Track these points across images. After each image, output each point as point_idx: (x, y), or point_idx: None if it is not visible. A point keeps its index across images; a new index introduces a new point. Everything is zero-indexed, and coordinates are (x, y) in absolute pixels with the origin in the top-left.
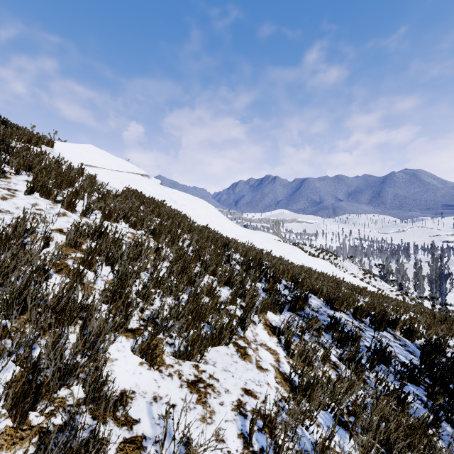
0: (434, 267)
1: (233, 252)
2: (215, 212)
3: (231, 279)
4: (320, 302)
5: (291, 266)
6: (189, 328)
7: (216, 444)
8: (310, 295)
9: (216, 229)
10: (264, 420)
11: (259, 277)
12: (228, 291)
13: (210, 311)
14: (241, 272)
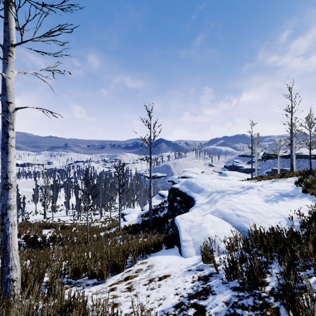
0: None
1: None
2: None
3: None
4: None
5: None
6: None
7: None
8: None
9: None
10: None
11: None
12: None
13: None
14: None
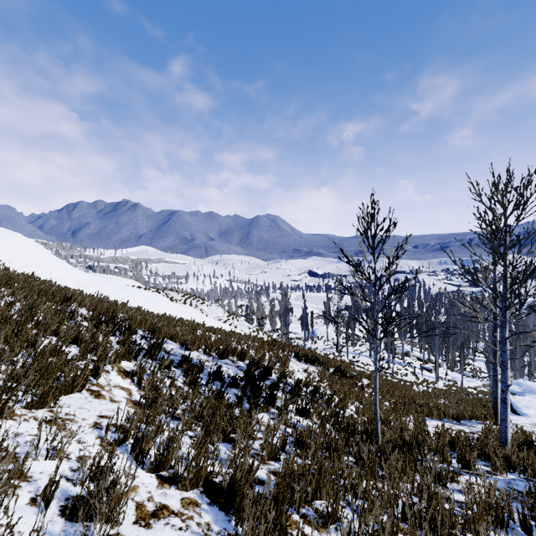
0: (282, 304)
1: (79, 307)
2: (42, 253)
3: (80, 336)
4: (177, 346)
5: (150, 316)
6: (36, 385)
7: (79, 444)
8: (168, 341)
9: (45, 277)
10: (117, 427)
11: (112, 330)
12: (75, 349)
13: (59, 367)
14: (92, 328)
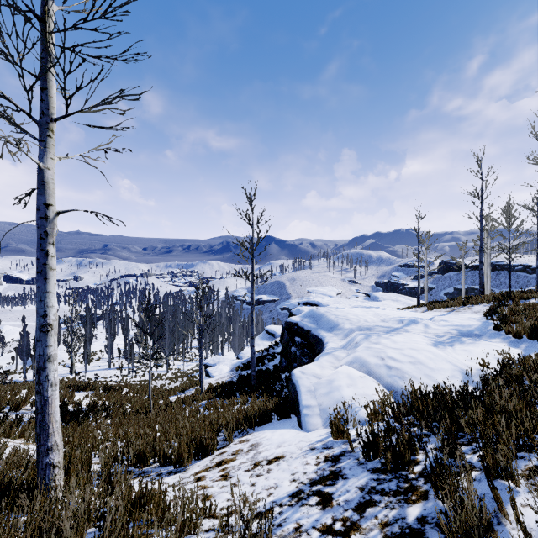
0: None
1: None
2: None
3: None
4: None
5: None
6: None
7: None
8: None
9: None
10: None
11: None
12: None
13: None
14: None
